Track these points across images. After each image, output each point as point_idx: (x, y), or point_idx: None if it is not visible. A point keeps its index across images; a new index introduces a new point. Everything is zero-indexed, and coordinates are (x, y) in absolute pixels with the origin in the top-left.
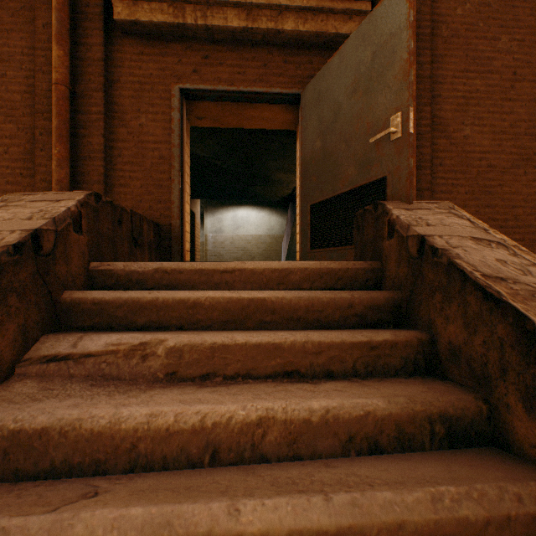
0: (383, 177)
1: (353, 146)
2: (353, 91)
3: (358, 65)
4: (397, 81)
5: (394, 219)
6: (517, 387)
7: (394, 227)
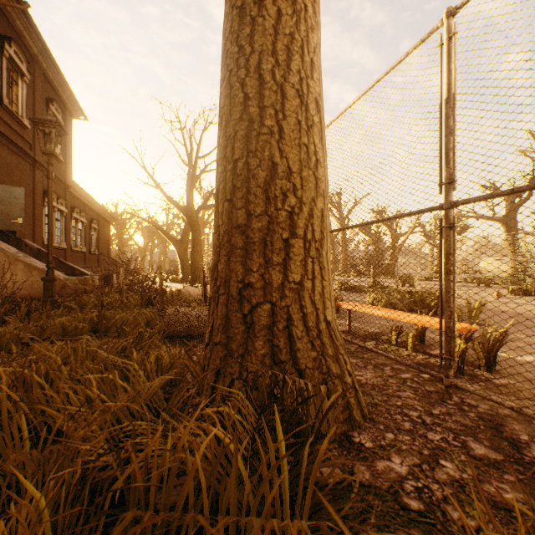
0: (16, 231)
1: (1, 218)
2: (1, 201)
3: (4, 196)
4: (21, 210)
5: (29, 244)
6: (59, 266)
7: (29, 245)
